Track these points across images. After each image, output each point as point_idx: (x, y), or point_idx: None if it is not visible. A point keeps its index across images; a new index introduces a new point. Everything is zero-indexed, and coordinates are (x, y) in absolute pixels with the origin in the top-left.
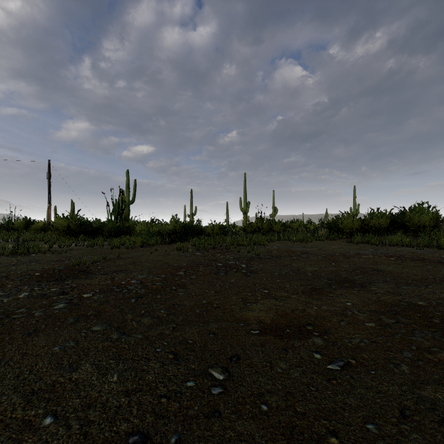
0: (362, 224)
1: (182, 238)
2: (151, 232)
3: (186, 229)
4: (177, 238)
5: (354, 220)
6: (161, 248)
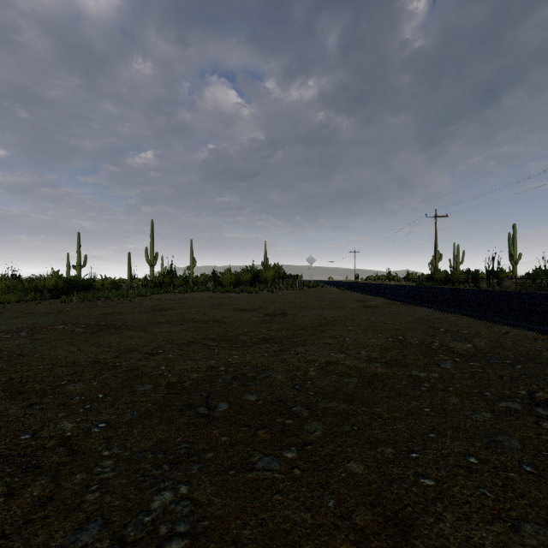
0: (236, 278)
1: (66, 294)
2: (27, 289)
3: (71, 285)
4: (59, 294)
5: (231, 276)
6: (44, 302)
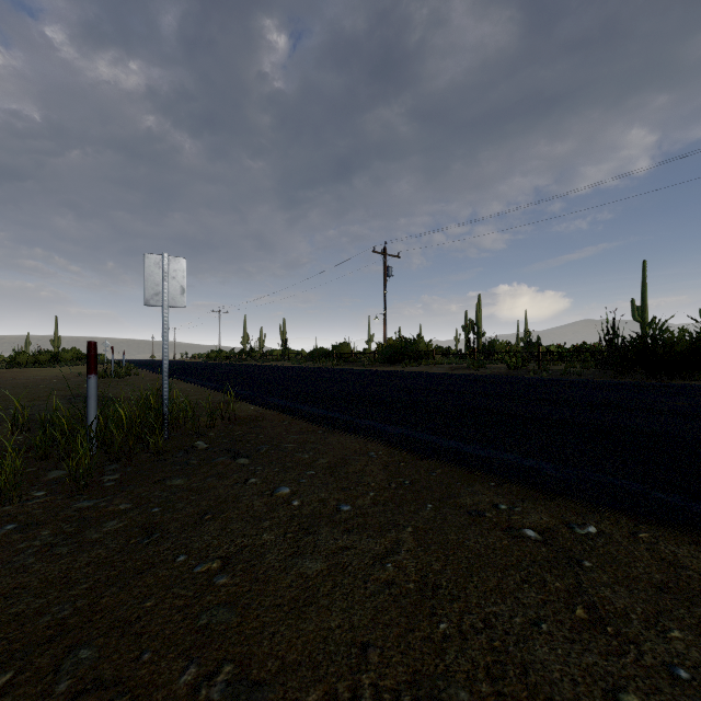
0: (34, 358)
1: None
2: None
3: None
4: None
5: (29, 356)
6: None
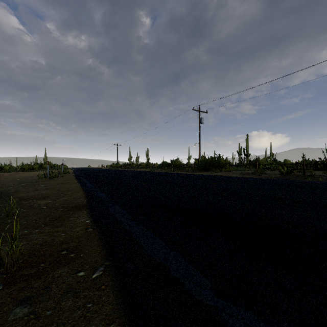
0: (31, 167)
1: None
2: None
3: None
4: None
5: (29, 166)
6: None
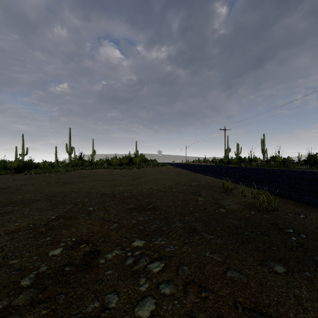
0: (120, 161)
1: (23, 170)
2: (1, 167)
3: (26, 165)
4: (20, 171)
5: (117, 160)
6: (14, 175)
